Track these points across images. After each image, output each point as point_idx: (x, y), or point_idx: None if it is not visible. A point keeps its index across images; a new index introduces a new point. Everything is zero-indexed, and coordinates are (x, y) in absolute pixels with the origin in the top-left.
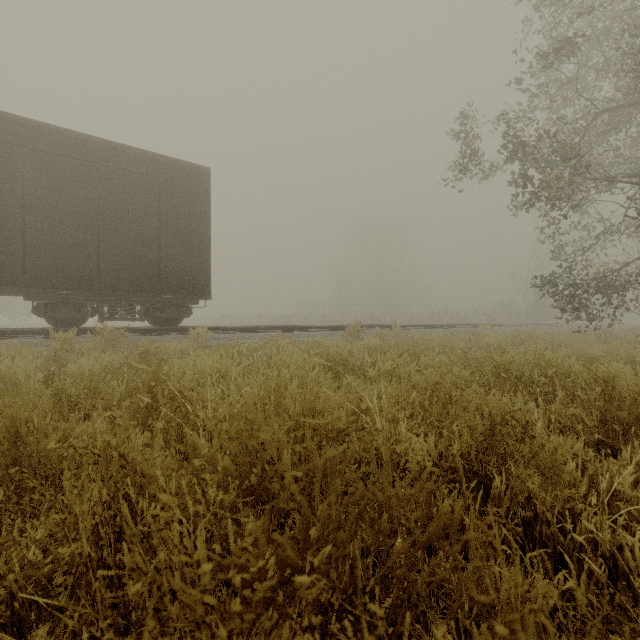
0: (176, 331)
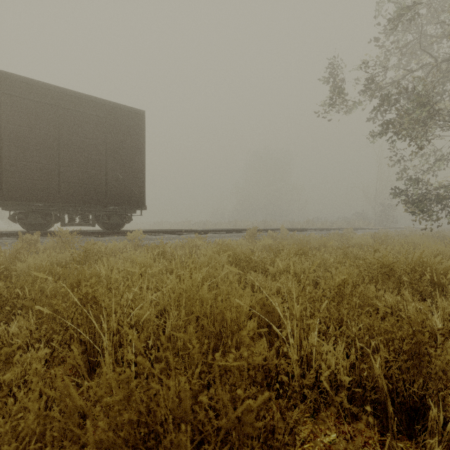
0: (119, 233)
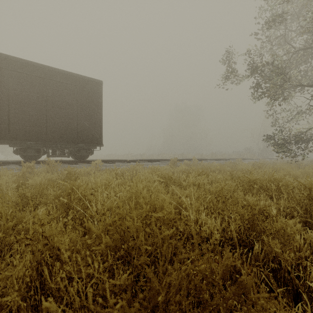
0: (85, 162)
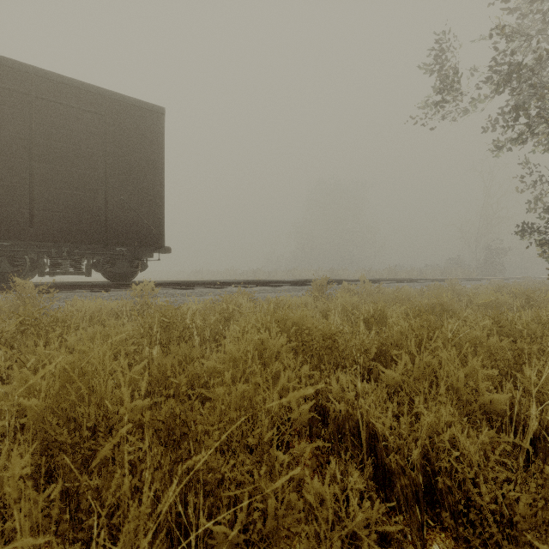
0: (128, 286)
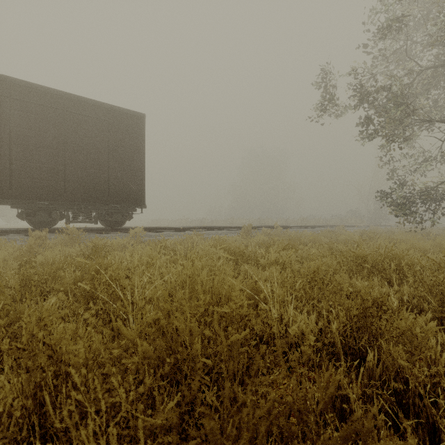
0: (121, 230)
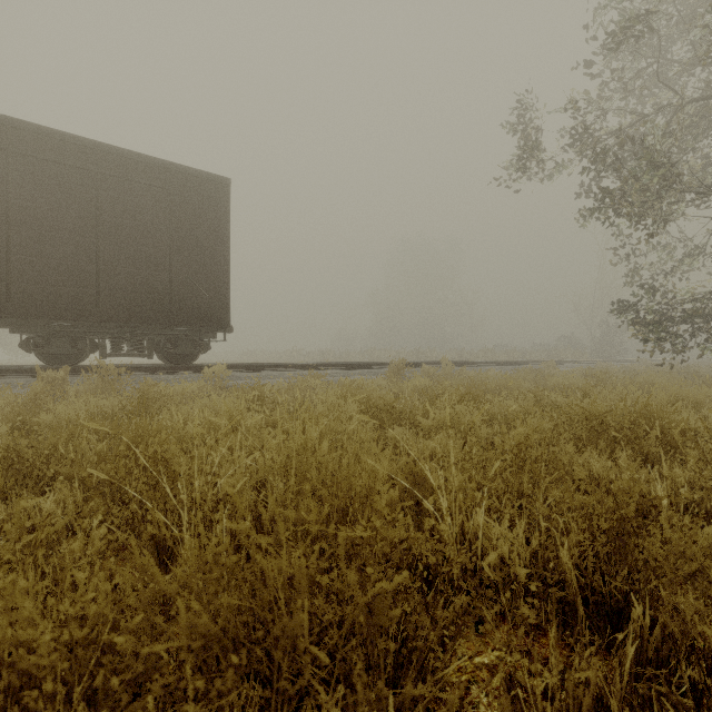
0: (191, 369)
